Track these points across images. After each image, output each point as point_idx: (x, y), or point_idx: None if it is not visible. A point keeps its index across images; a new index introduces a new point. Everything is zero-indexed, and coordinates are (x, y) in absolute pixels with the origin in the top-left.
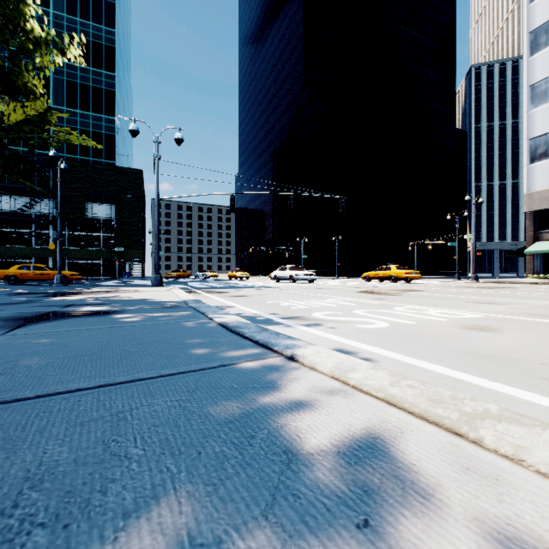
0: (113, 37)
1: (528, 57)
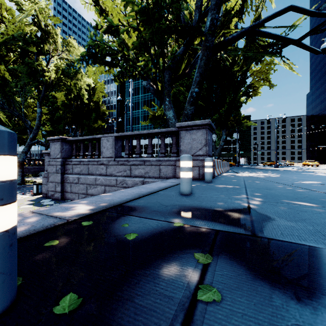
0: None
1: None
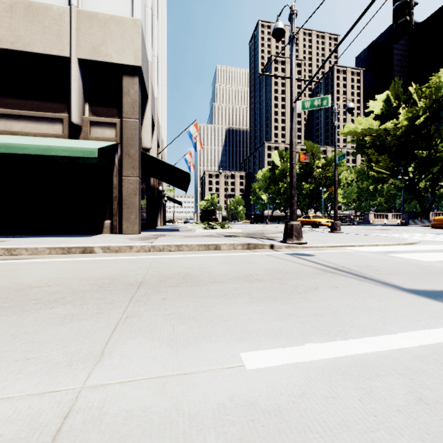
0: None
1: None
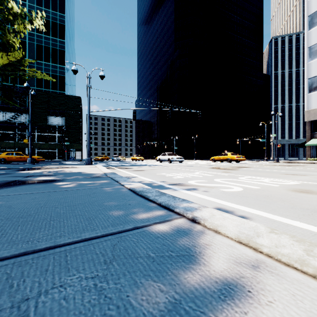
0: (64, 19)
1: (307, 30)
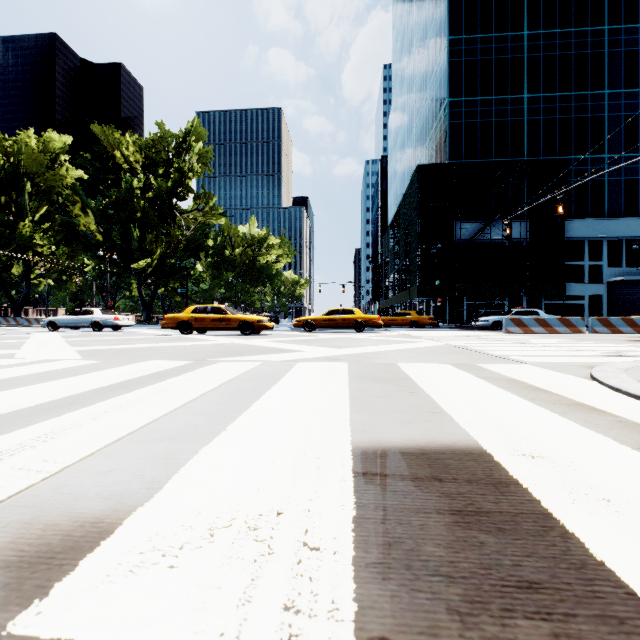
0: None
1: None
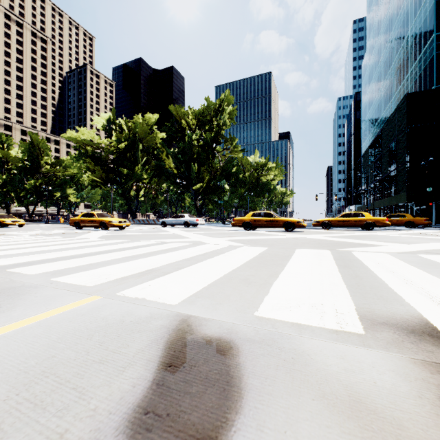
0: None
1: None
